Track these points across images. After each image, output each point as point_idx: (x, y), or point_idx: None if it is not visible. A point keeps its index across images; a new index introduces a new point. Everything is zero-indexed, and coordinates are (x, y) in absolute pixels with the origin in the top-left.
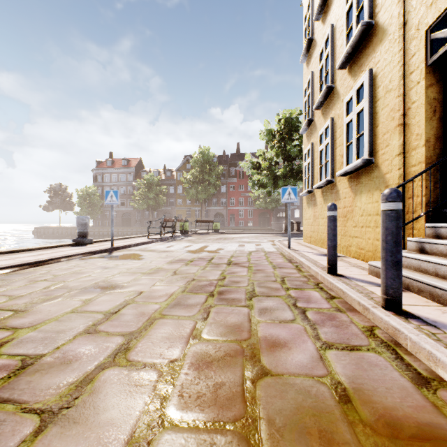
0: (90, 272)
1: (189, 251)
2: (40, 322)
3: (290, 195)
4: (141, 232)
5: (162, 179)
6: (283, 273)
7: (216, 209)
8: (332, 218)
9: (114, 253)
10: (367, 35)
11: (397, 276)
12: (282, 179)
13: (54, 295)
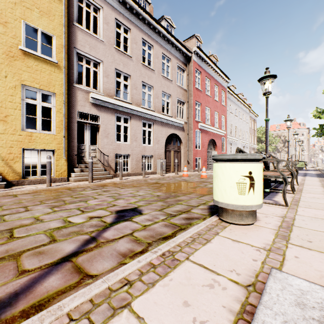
0: None
1: None
2: (25, 219)
3: None
4: None
5: None
6: None
7: None
8: None
9: None
10: None
11: None
12: None
13: None
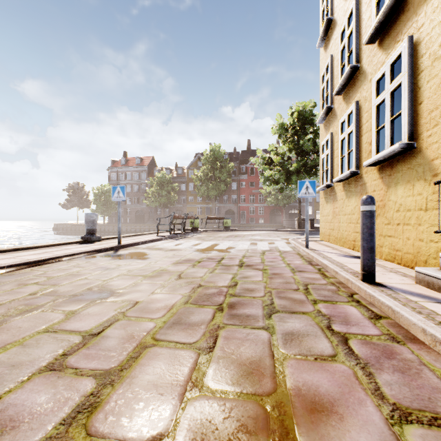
0: (87, 274)
1: (198, 250)
2: None
3: (308, 189)
4: (153, 229)
5: (174, 177)
6: (305, 279)
7: (226, 206)
8: (368, 214)
9: (119, 252)
10: None
11: None
12: (295, 175)
13: (36, 305)
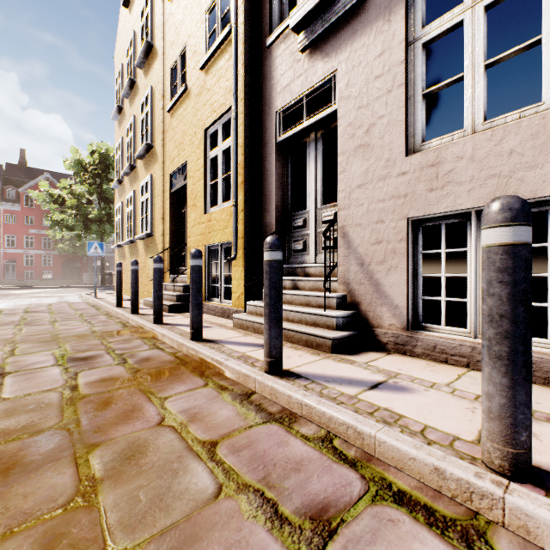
0: None
1: None
2: None
3: (98, 249)
4: None
5: None
6: (84, 312)
7: None
8: (119, 272)
9: None
10: (152, 150)
11: (136, 298)
12: (97, 224)
13: None
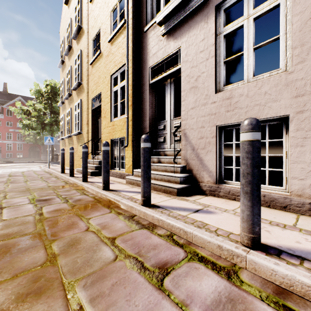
0: None
1: None
2: None
3: (50, 141)
4: None
5: None
6: (43, 176)
7: None
8: (63, 153)
9: None
10: (81, 85)
11: (72, 168)
12: (49, 126)
13: None
